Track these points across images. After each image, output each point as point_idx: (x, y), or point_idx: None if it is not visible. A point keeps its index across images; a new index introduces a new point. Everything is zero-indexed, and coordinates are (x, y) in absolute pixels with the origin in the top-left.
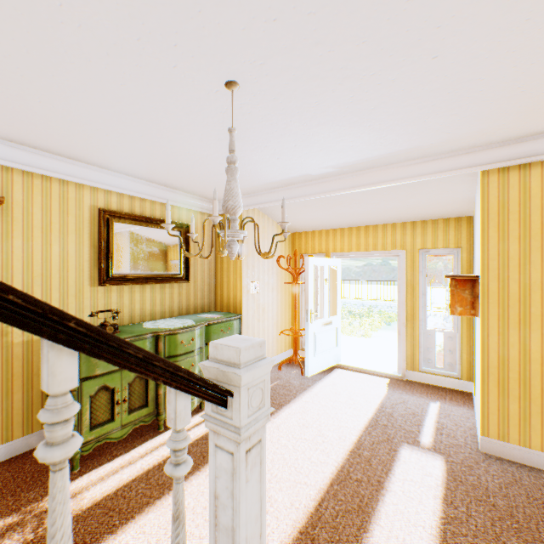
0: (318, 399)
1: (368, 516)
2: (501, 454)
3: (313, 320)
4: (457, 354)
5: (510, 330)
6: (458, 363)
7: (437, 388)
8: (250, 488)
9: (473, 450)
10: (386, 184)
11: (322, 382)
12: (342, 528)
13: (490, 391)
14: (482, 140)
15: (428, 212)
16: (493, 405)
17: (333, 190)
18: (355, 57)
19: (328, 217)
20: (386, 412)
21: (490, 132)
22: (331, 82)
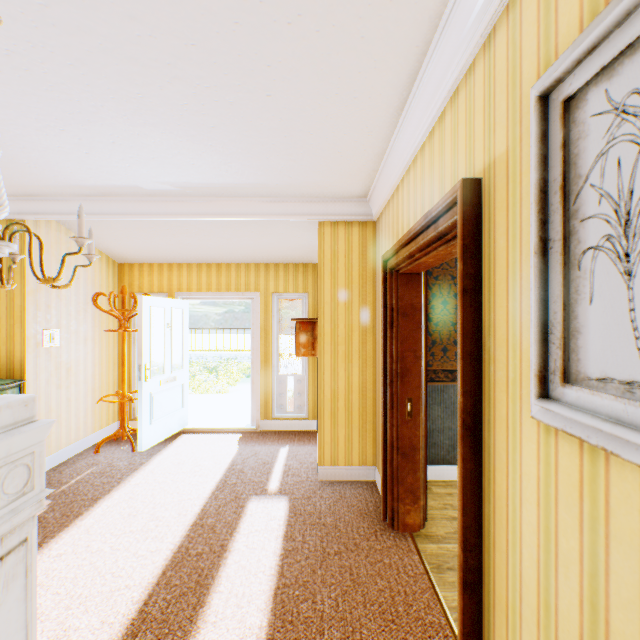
0: (154, 476)
1: (208, 588)
2: (334, 477)
3: (149, 377)
4: (306, 395)
5: (340, 365)
6: (306, 404)
7: (288, 433)
8: (3, 615)
9: (313, 481)
10: (236, 218)
11: (162, 454)
12: (174, 617)
13: (326, 423)
14: (319, 192)
15: (281, 255)
16: (328, 436)
17: (175, 214)
18: (186, 58)
19: (171, 247)
20: (237, 469)
21: (324, 186)
22: (157, 75)
